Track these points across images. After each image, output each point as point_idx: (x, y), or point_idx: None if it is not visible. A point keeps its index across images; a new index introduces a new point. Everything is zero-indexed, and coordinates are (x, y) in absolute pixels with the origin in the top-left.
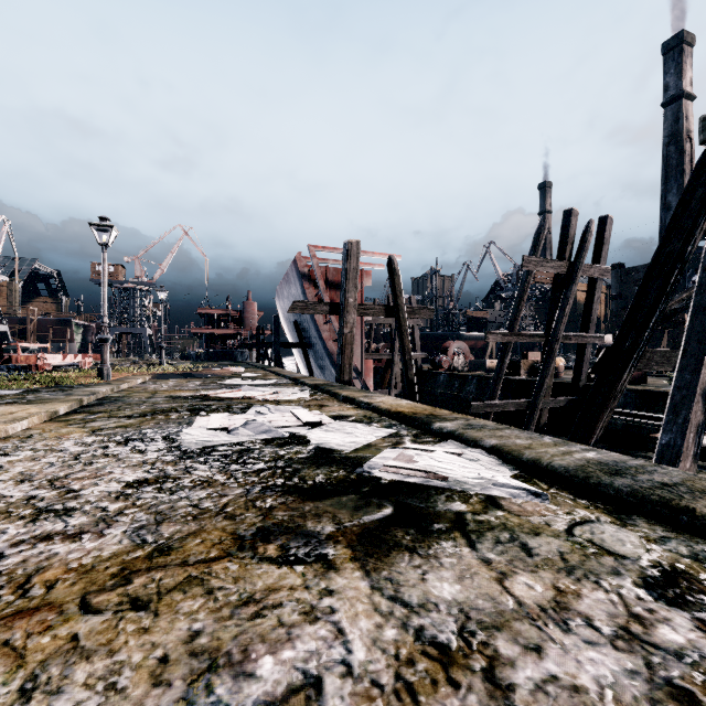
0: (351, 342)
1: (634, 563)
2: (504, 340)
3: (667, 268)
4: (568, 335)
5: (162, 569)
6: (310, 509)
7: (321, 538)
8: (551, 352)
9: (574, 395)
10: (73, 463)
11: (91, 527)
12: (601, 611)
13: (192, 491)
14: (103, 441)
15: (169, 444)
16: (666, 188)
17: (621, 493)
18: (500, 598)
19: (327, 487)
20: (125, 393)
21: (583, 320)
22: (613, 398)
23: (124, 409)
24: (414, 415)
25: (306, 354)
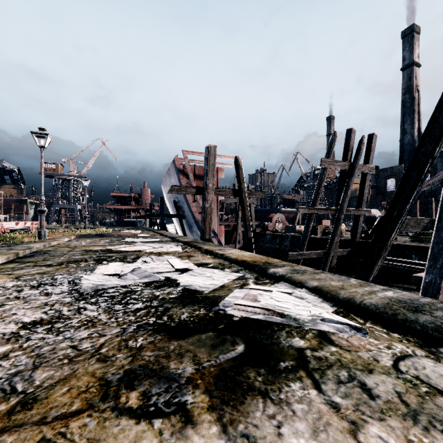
0: (210, 213)
1: None
2: (309, 212)
3: (423, 162)
4: (349, 209)
5: (16, 430)
6: (174, 348)
7: (181, 382)
8: (338, 220)
9: (352, 247)
10: None
11: None
12: None
13: (76, 331)
14: (20, 286)
15: (71, 287)
16: (404, 120)
17: (427, 328)
18: None
19: (189, 324)
20: (53, 248)
21: (358, 200)
22: (385, 250)
23: (47, 260)
24: (254, 263)
25: (181, 222)
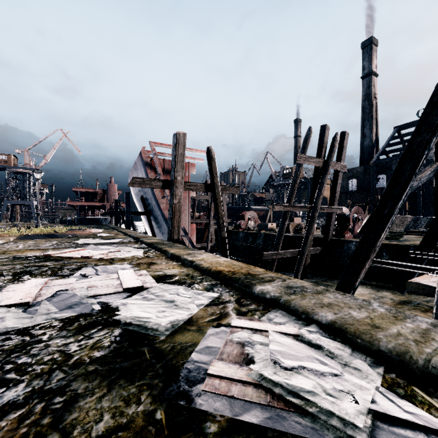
0: (179, 210)
1: None
2: (285, 210)
3: (419, 154)
4: (323, 207)
5: None
6: None
7: None
8: (313, 218)
9: (325, 245)
10: None
11: None
12: None
13: None
14: None
15: None
16: (364, 125)
17: None
18: None
19: None
20: None
21: (330, 197)
22: (374, 251)
23: None
24: (233, 275)
25: (149, 219)
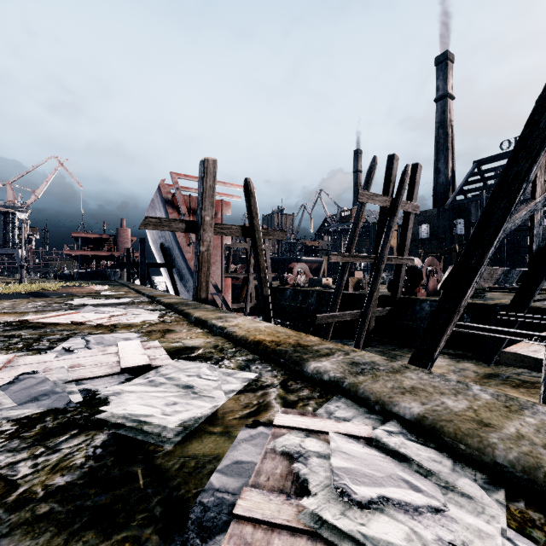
0: (208, 260)
1: None
2: (343, 260)
3: (515, 187)
4: (390, 258)
5: None
6: None
7: None
8: (378, 271)
9: (392, 305)
10: None
11: None
12: None
13: None
14: None
15: None
16: (437, 158)
17: None
18: None
19: None
20: None
21: (399, 246)
22: (457, 313)
23: None
24: (277, 347)
25: (171, 273)
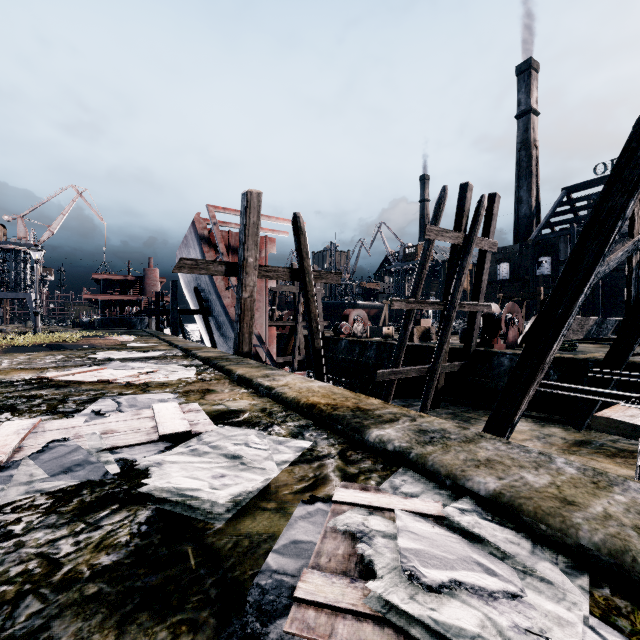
0: (251, 308)
1: None
2: (408, 307)
3: (609, 225)
4: (463, 304)
5: None
6: None
7: None
8: (448, 319)
9: (466, 359)
10: None
11: None
12: None
13: None
14: None
15: None
16: (519, 185)
17: None
18: None
19: None
20: None
21: (474, 289)
22: (541, 370)
23: None
24: (334, 411)
25: (207, 321)
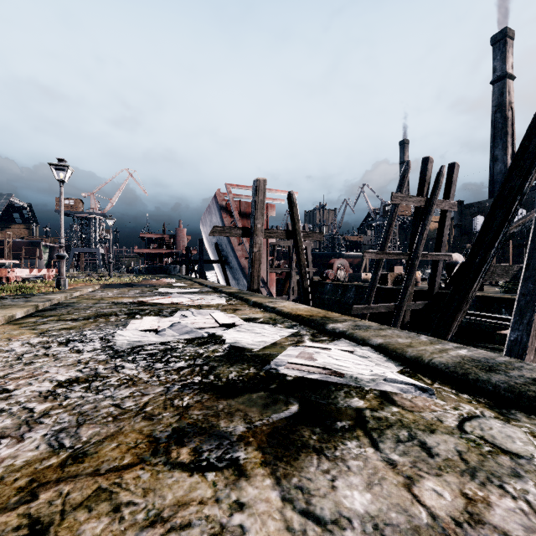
0: (259, 259)
1: (530, 462)
2: (377, 257)
3: (510, 200)
4: (425, 254)
5: (72, 480)
6: (223, 407)
7: (233, 440)
8: (412, 267)
9: (429, 300)
10: (14, 363)
11: (12, 431)
12: (516, 524)
13: (117, 390)
14: (47, 342)
15: (104, 344)
16: (494, 144)
17: (499, 389)
18: (412, 509)
19: (239, 384)
20: (76, 299)
21: (436, 242)
22: (466, 303)
23: (72, 313)
24: (311, 317)
25: (224, 269)
